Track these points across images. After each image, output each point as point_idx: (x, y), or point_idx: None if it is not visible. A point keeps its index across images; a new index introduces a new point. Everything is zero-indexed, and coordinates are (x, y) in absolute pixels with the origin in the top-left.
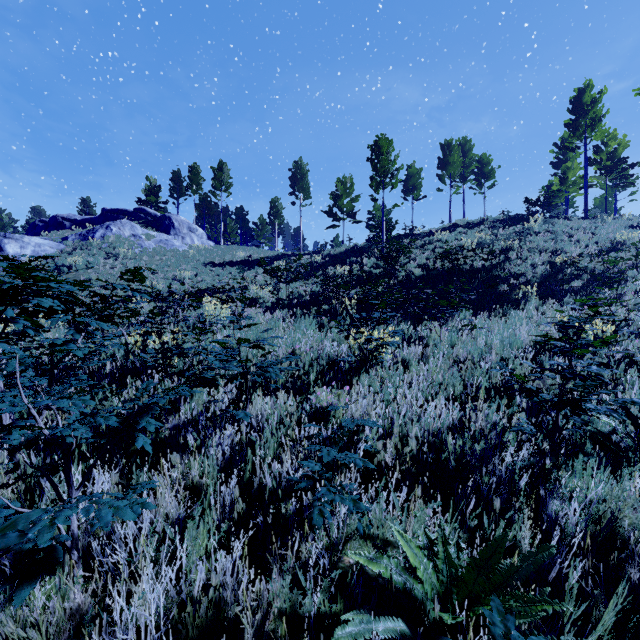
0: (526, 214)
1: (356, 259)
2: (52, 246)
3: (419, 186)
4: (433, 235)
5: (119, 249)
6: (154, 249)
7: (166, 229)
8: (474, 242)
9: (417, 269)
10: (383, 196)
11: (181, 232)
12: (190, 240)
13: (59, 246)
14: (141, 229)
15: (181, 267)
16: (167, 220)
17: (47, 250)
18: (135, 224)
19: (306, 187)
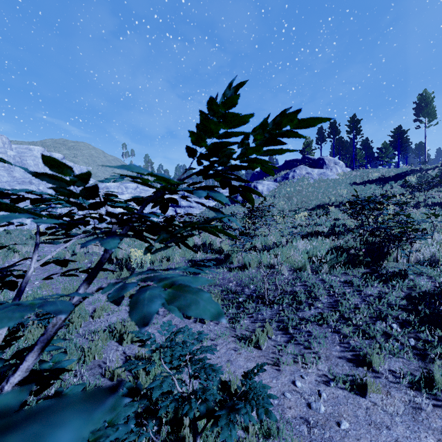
0: None
1: None
2: (272, 184)
3: None
4: None
5: (303, 182)
6: (318, 179)
7: (320, 166)
8: None
9: None
10: None
11: (329, 166)
12: (335, 170)
13: (275, 184)
14: (309, 169)
15: (337, 187)
16: (321, 160)
17: (271, 186)
18: (306, 167)
19: (431, 111)
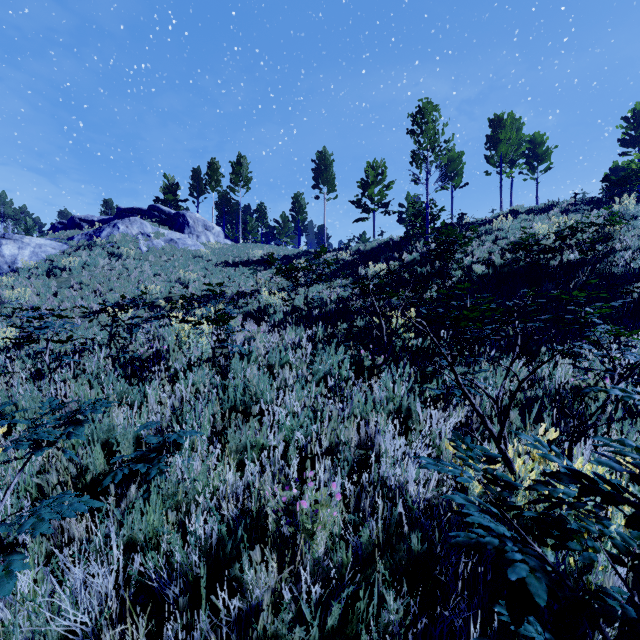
0: (602, 197)
1: (393, 255)
2: (54, 247)
3: (460, 172)
4: (488, 224)
5: (122, 249)
6: (163, 248)
7: (180, 227)
8: (552, 230)
9: (480, 266)
10: (427, 176)
11: (196, 230)
12: (205, 239)
13: (62, 247)
14: (151, 227)
15: (189, 268)
16: (181, 218)
17: (48, 251)
18: (145, 222)
19: (331, 179)
